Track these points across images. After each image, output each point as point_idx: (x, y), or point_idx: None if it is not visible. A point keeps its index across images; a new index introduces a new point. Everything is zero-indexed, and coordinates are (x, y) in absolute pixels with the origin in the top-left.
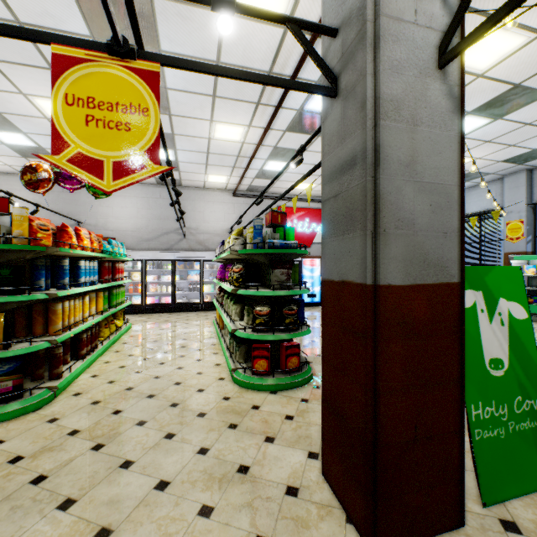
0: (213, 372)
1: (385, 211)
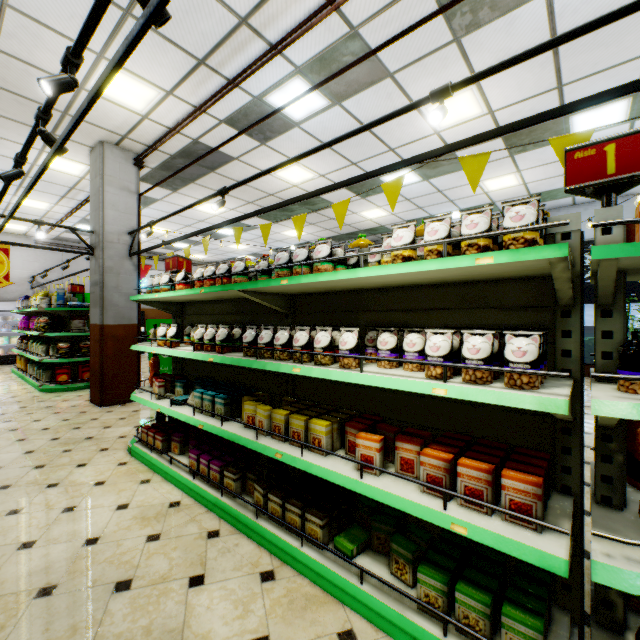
0: (22, 391)
1: (107, 302)
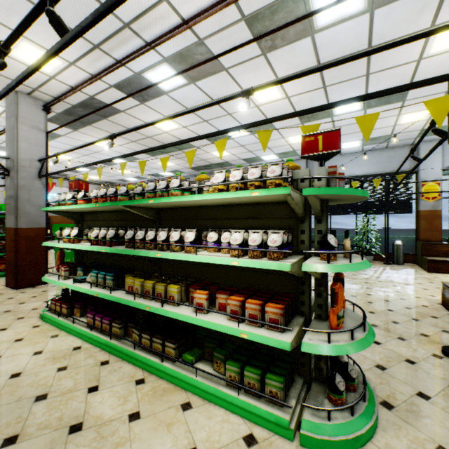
0: None
1: (20, 211)
